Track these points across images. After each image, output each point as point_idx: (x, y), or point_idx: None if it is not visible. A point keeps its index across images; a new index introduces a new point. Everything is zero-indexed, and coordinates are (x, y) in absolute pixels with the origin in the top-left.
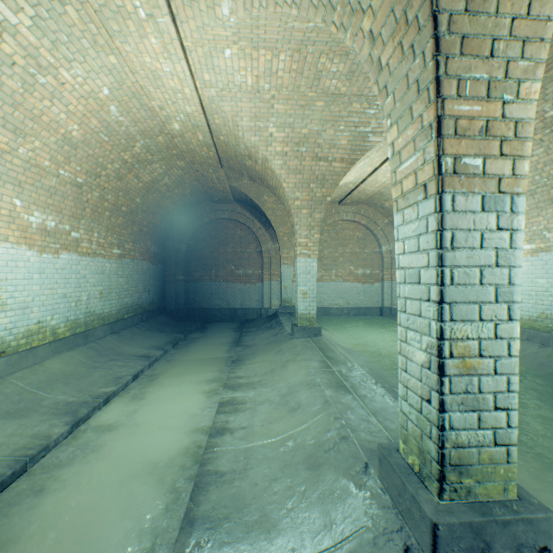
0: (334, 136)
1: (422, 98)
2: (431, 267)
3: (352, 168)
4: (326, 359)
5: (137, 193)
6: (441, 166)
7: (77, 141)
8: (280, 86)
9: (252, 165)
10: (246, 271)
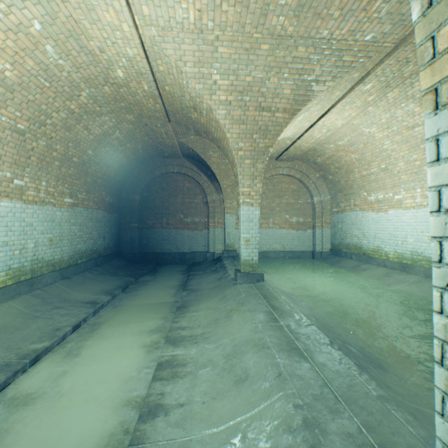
0: (278, 84)
1: None
2: None
3: (293, 119)
4: (271, 309)
5: (89, 146)
6: None
7: (12, 83)
8: (224, 25)
9: (197, 118)
10: (194, 219)
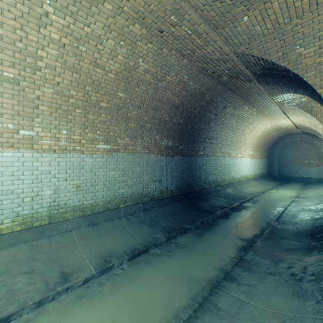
0: None
1: None
2: None
3: None
4: None
5: (266, 140)
6: None
7: (259, 135)
8: None
9: (310, 129)
10: (309, 161)
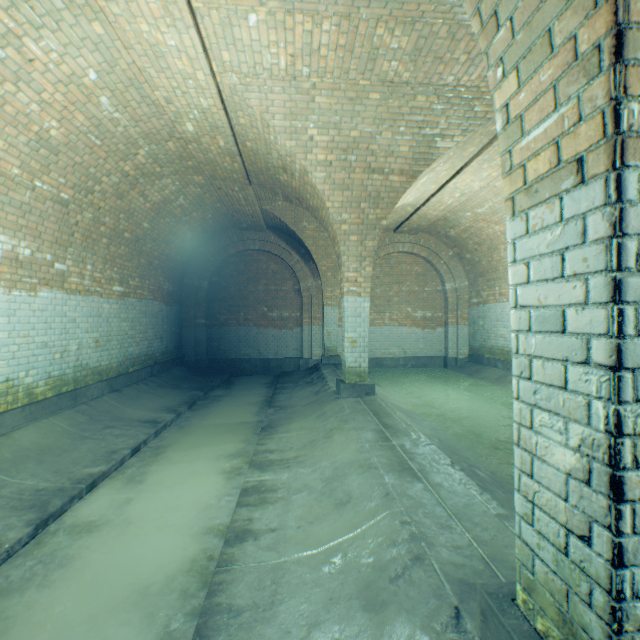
0: (392, 140)
1: (579, 3)
2: (594, 304)
3: (413, 183)
4: (382, 427)
5: (144, 216)
6: (621, 117)
7: (57, 143)
8: (323, 71)
9: (288, 180)
10: (282, 314)
